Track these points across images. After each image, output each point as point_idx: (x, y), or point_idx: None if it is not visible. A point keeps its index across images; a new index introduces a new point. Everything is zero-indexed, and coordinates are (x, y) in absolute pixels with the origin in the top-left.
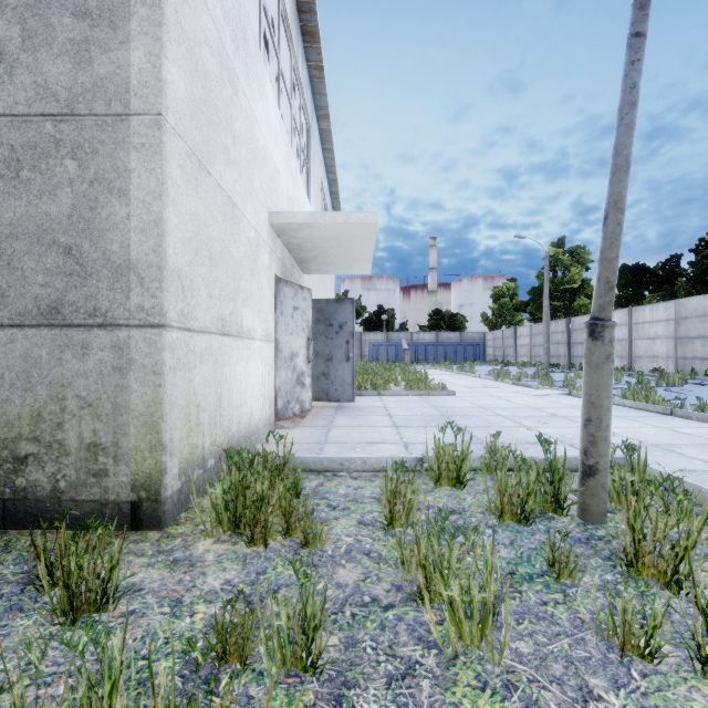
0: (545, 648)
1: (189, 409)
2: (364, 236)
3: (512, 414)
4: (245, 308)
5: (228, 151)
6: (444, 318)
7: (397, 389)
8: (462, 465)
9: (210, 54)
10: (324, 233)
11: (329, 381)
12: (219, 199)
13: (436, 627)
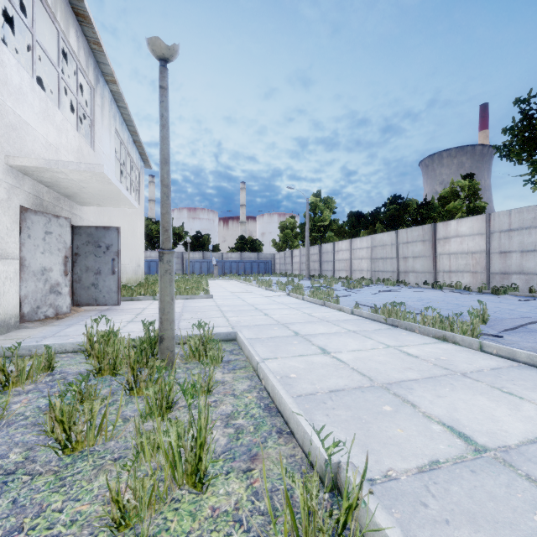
0: (12, 440)
1: None
2: (103, 181)
3: (230, 309)
4: None
5: None
6: (247, 242)
7: None
8: (109, 343)
9: None
10: (67, 176)
11: (98, 289)
12: None
13: None
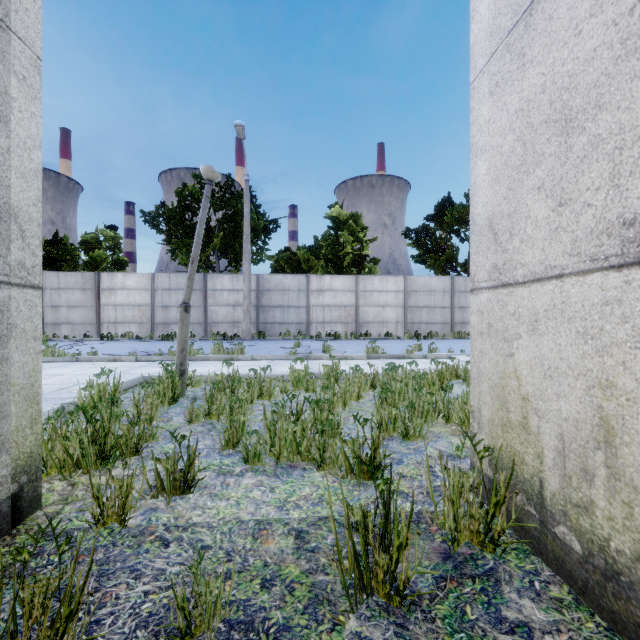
0: None
1: None
2: None
3: None
4: None
5: None
6: None
7: None
8: (116, 393)
9: None
10: None
11: None
12: None
13: None
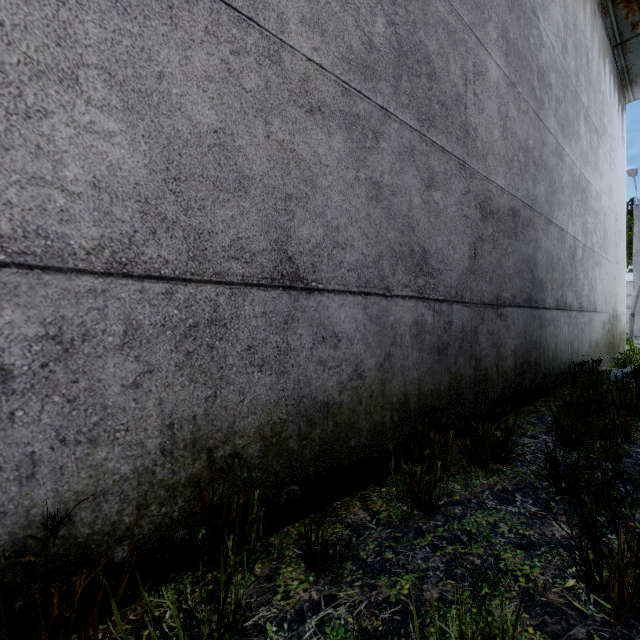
0: None
1: None
2: None
3: None
4: None
5: None
6: None
7: None
8: None
9: None
10: None
11: None
12: None
13: None
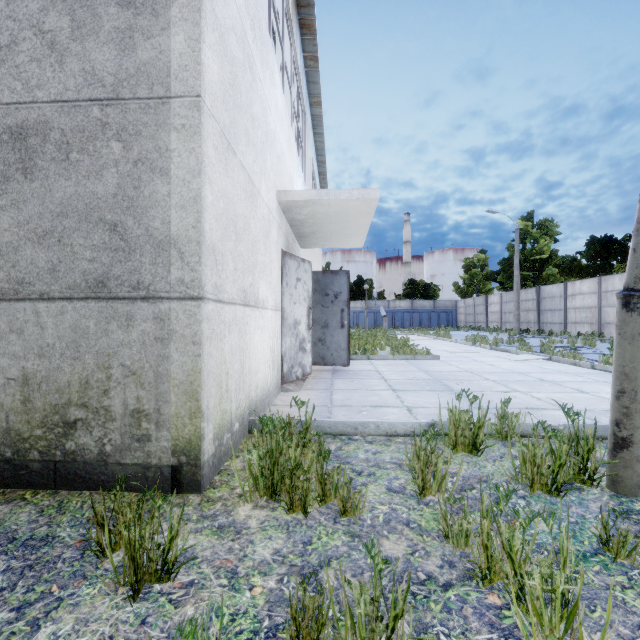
0: None
1: (221, 377)
2: (363, 211)
3: (501, 378)
4: (260, 280)
5: (248, 132)
6: (418, 287)
7: (383, 354)
8: (479, 432)
9: (236, 41)
10: (326, 210)
11: (325, 346)
12: (242, 178)
13: (520, 619)
